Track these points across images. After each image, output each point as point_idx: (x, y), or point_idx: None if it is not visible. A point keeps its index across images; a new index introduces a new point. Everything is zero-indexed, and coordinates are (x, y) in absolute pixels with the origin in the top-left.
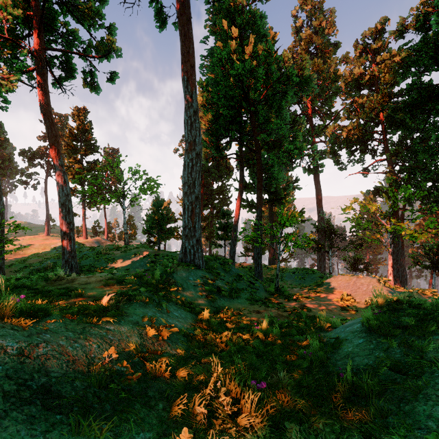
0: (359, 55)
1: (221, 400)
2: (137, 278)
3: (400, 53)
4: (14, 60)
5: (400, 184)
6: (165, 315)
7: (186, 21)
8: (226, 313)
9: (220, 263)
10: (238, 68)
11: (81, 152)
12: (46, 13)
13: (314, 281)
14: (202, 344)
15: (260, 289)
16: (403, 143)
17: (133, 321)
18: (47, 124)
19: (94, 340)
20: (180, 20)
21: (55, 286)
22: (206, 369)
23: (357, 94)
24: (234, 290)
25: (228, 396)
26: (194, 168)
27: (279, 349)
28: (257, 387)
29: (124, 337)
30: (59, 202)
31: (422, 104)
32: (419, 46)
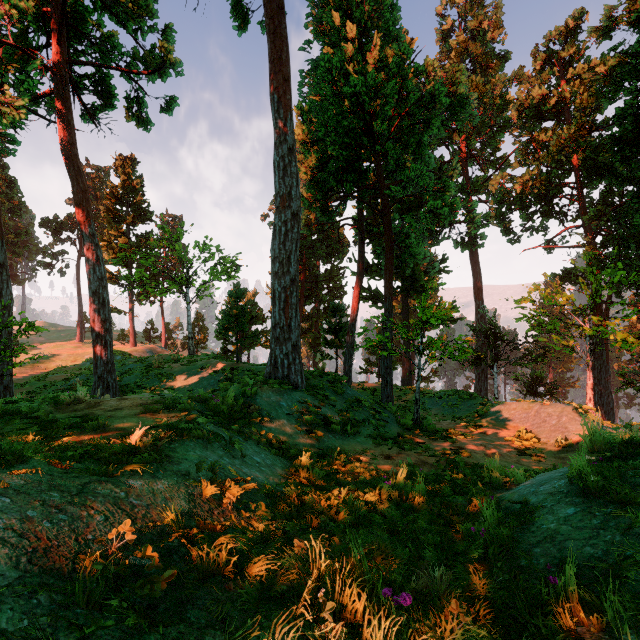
0: (540, 68)
1: (326, 630)
2: (199, 403)
3: (606, 60)
4: (21, 77)
5: (606, 262)
6: (239, 460)
7: (277, 10)
8: (337, 459)
9: (329, 382)
10: (356, 85)
11: (127, 221)
12: (71, 10)
13: (472, 410)
14: (297, 511)
15: (391, 421)
16: (608, 201)
17: (180, 471)
18: (72, 173)
19: (99, 507)
20: (267, 9)
21: (67, 413)
22: (302, 558)
23: (536, 127)
24: (351, 422)
25: (340, 616)
26: (289, 235)
27: (426, 521)
28: (394, 601)
29: (159, 499)
30: (89, 289)
31: (639, 139)
32: (636, 50)
